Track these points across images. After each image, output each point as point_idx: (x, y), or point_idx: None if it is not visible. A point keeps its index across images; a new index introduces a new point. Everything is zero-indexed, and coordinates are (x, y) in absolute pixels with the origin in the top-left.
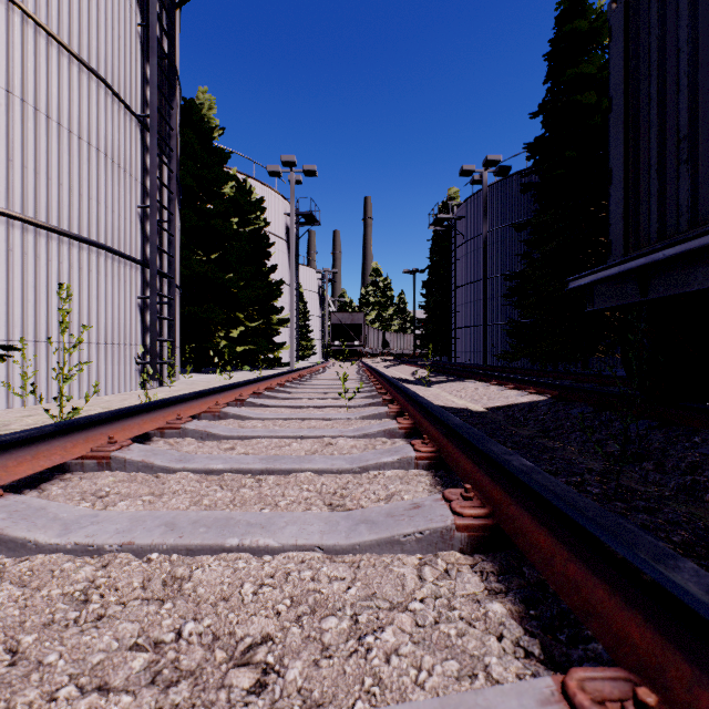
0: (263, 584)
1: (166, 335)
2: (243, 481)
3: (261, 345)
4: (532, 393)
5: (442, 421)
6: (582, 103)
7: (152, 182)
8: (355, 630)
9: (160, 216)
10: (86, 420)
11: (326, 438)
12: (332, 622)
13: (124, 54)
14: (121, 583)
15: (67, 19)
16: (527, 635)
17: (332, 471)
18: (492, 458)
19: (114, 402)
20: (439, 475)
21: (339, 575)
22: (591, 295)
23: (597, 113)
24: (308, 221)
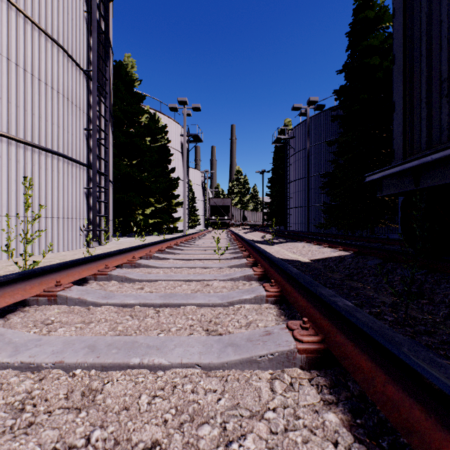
0: (155, 395)
1: (103, 212)
2: (147, 312)
3: (165, 218)
4: (340, 250)
5: (284, 270)
6: (370, 64)
7: (93, 113)
8: (223, 437)
9: (99, 135)
10: (41, 270)
11: (205, 281)
12: (206, 429)
13: (75, 30)
14: (50, 394)
15: (37, 6)
16: (356, 441)
17: (209, 305)
18: (322, 298)
19: (68, 256)
20: (282, 308)
21: (212, 388)
22: (380, 185)
23: (380, 70)
24: (195, 139)
